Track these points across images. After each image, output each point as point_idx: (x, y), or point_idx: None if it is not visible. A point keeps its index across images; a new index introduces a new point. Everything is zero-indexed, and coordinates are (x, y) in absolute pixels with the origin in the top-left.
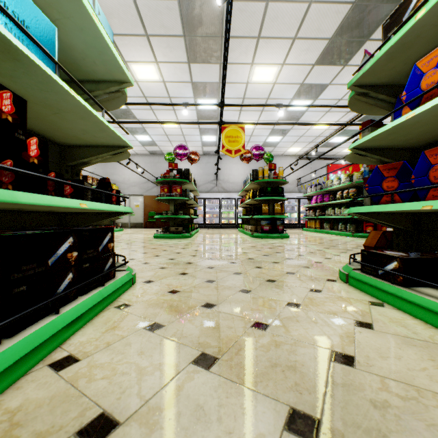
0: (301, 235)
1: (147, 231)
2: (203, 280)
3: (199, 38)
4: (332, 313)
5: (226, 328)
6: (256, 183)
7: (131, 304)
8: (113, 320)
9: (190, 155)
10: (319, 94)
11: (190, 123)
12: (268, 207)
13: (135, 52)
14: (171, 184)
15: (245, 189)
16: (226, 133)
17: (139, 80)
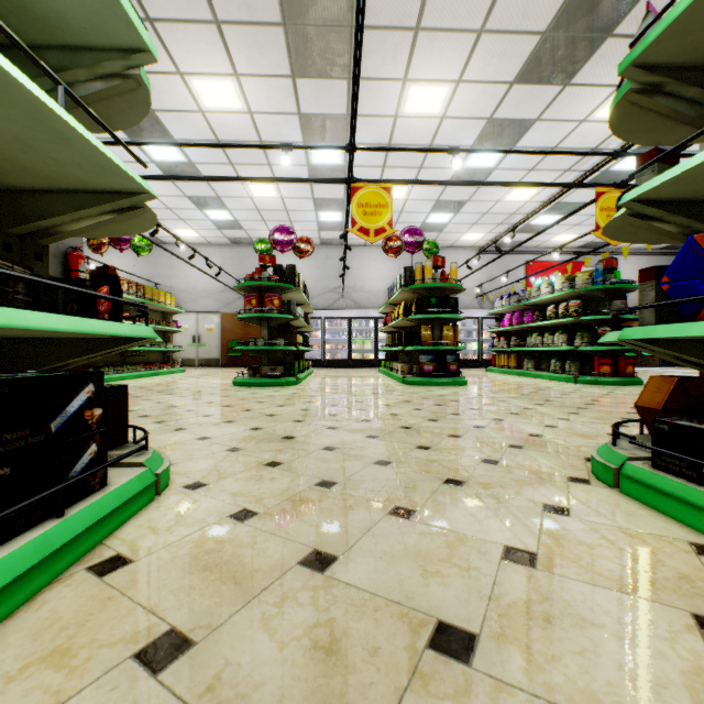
0: (487, 380)
1: (225, 373)
2: (312, 482)
3: (311, 29)
4: (625, 588)
5: (362, 652)
6: (410, 291)
7: (131, 559)
8: (62, 621)
9: (298, 243)
10: (519, 137)
11: (295, 180)
12: (432, 331)
13: (196, 55)
14: (263, 291)
15: (391, 301)
16: (359, 198)
17: (208, 109)
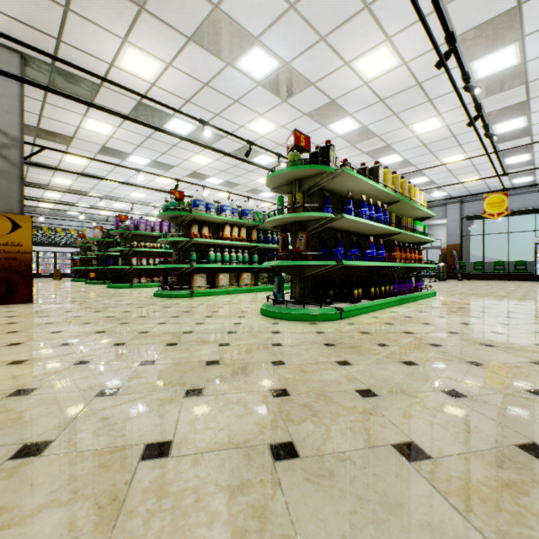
0: None
1: None
2: None
3: None
4: None
5: None
6: None
7: None
8: None
9: None
10: None
11: None
12: None
13: None
14: None
15: None
16: None
17: None
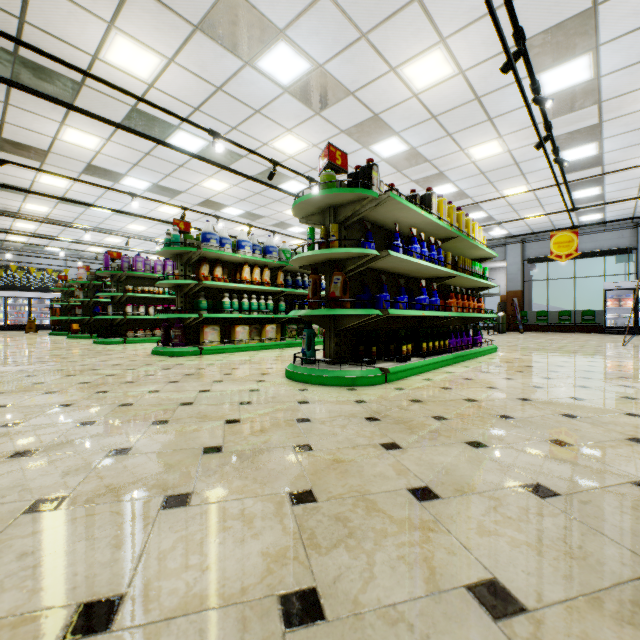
0: None
1: None
2: None
3: None
4: None
5: None
6: None
7: None
8: None
9: None
10: None
11: None
12: None
13: None
14: None
15: None
16: None
17: None
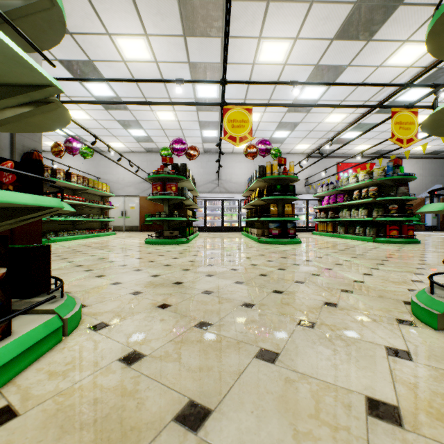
0: (314, 240)
1: (141, 235)
2: (192, 323)
3: (196, 1)
4: None
5: None
6: (263, 181)
7: (17, 411)
8: None
9: (188, 150)
10: (336, 78)
11: (185, 104)
12: (277, 207)
13: (119, 20)
14: (165, 181)
15: (250, 188)
16: (229, 116)
17: (128, 59)
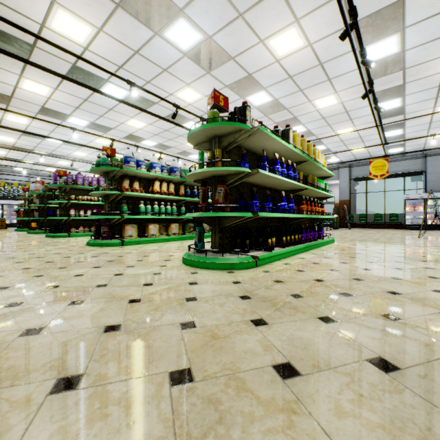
0: None
1: None
2: None
3: None
4: None
5: None
6: None
7: None
8: None
9: None
10: None
11: None
12: None
13: None
14: None
15: None
16: None
17: None
